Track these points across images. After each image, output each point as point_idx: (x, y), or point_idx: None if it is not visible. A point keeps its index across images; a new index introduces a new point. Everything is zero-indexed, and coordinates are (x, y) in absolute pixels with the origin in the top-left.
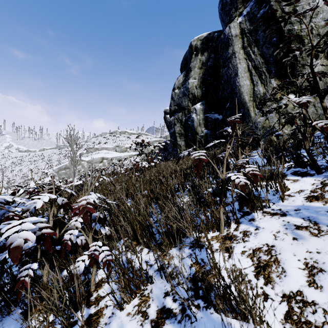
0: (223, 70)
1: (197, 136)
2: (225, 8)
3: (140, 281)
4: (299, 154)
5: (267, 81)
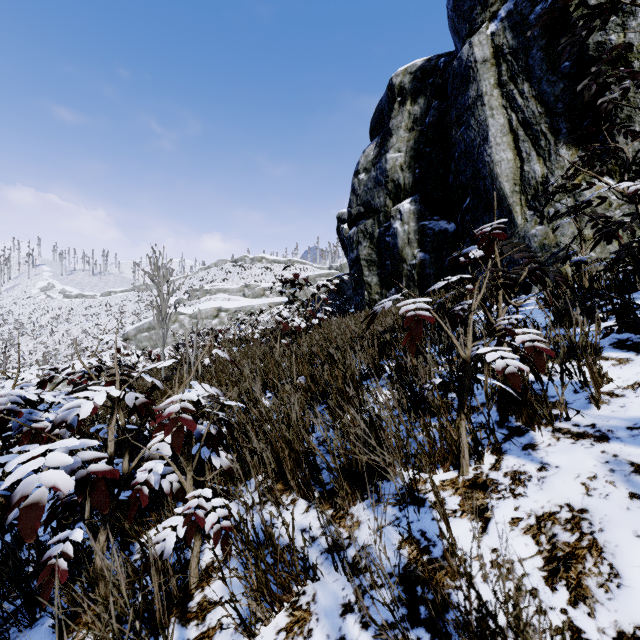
0: (458, 132)
1: (404, 266)
2: (461, 6)
3: (290, 575)
4: (629, 304)
5: (550, 151)
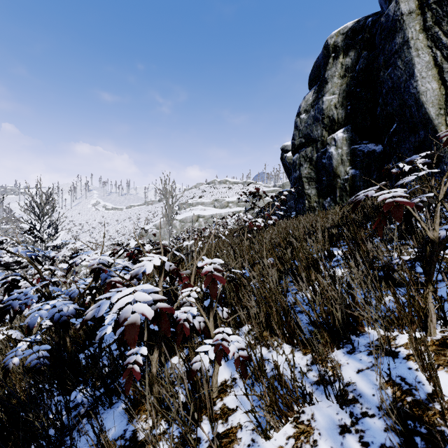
0: (385, 72)
1: (338, 180)
2: None
3: (292, 397)
4: None
5: None
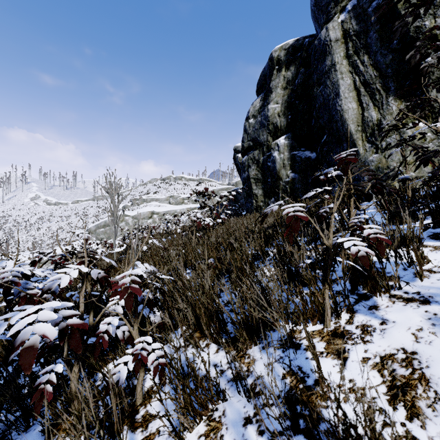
0: (318, 89)
1: (280, 182)
2: (320, 3)
3: (207, 397)
4: None
5: (383, 102)
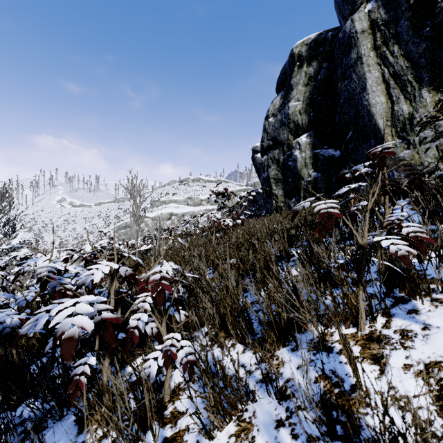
0: (342, 84)
1: (302, 182)
2: None
3: (236, 397)
4: None
5: (415, 94)
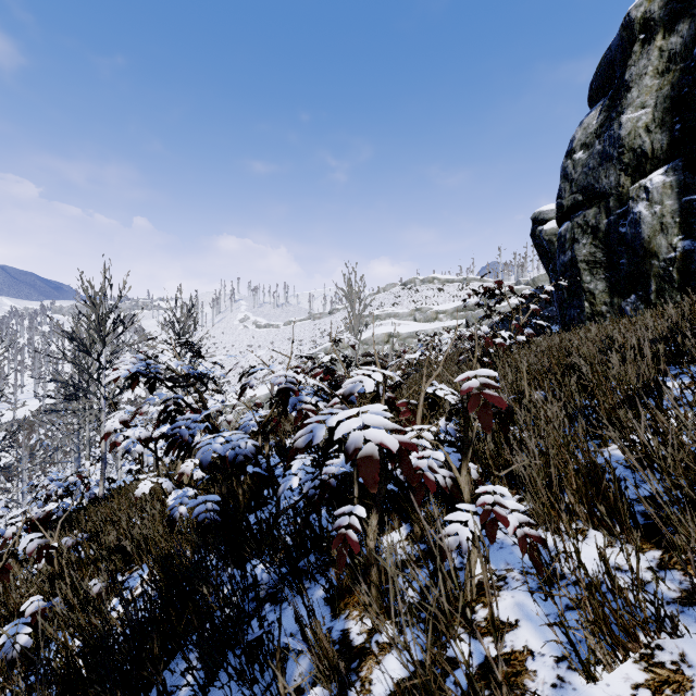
0: None
1: (653, 262)
2: None
3: (634, 618)
4: None
5: None
